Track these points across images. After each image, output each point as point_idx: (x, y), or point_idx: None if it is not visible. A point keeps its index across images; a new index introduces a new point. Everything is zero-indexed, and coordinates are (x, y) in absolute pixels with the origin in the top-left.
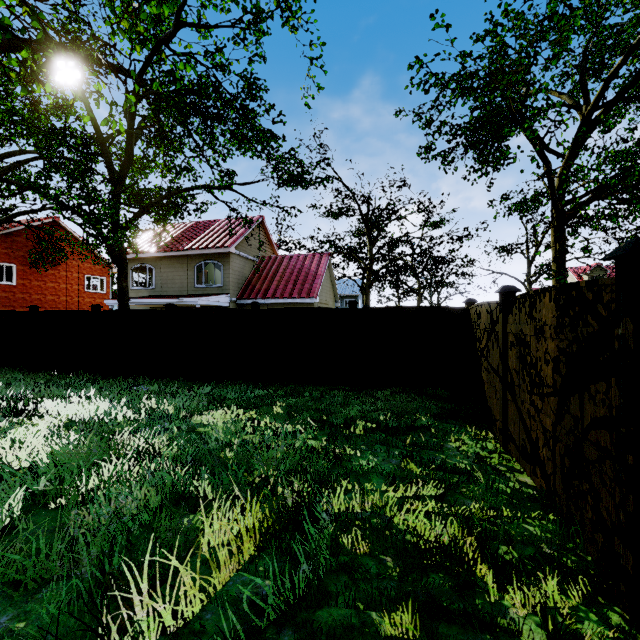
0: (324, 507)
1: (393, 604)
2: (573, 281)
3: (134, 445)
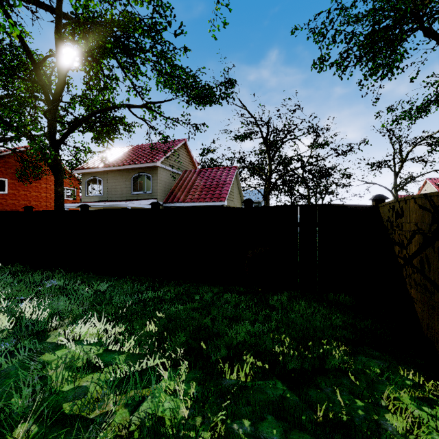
0: None
1: None
2: (431, 189)
3: None
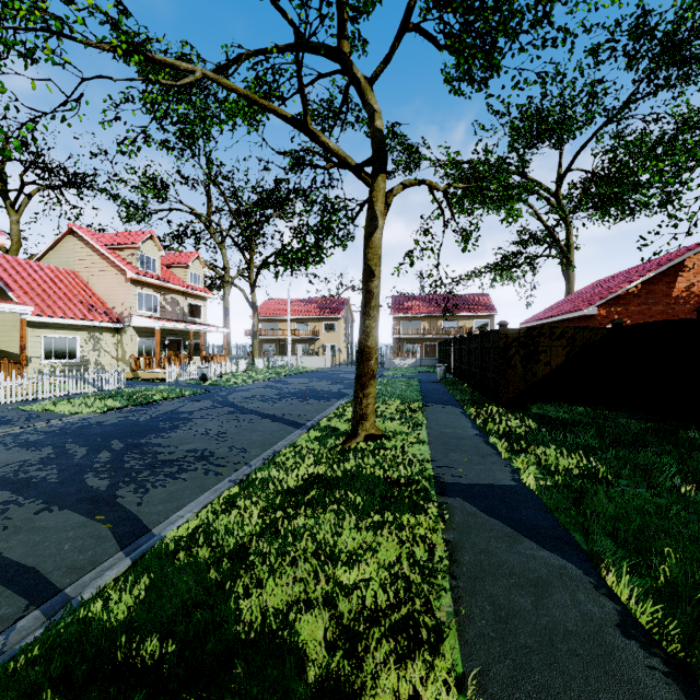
0: None
1: None
2: None
3: None
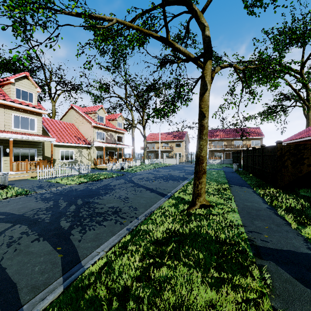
0: None
1: None
2: None
3: None
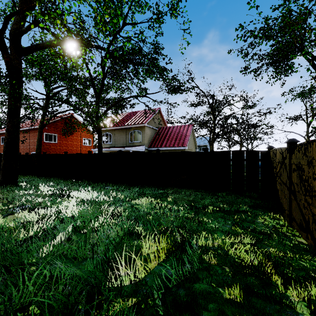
0: (194, 243)
1: (229, 286)
2: None
3: (109, 211)
